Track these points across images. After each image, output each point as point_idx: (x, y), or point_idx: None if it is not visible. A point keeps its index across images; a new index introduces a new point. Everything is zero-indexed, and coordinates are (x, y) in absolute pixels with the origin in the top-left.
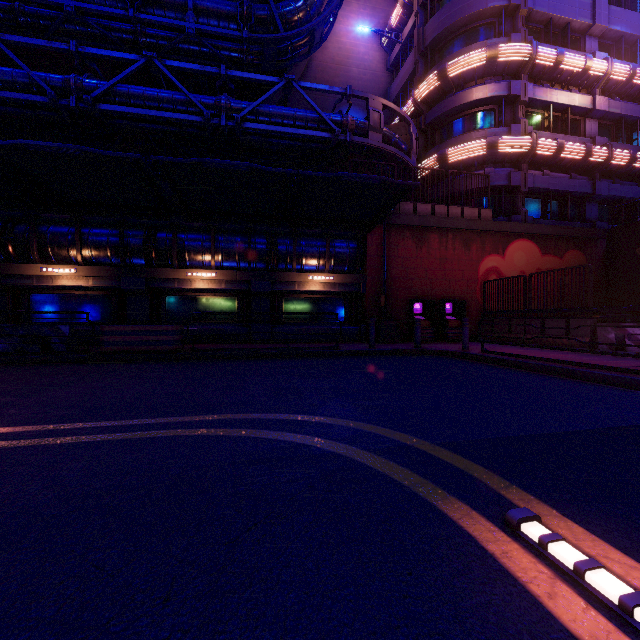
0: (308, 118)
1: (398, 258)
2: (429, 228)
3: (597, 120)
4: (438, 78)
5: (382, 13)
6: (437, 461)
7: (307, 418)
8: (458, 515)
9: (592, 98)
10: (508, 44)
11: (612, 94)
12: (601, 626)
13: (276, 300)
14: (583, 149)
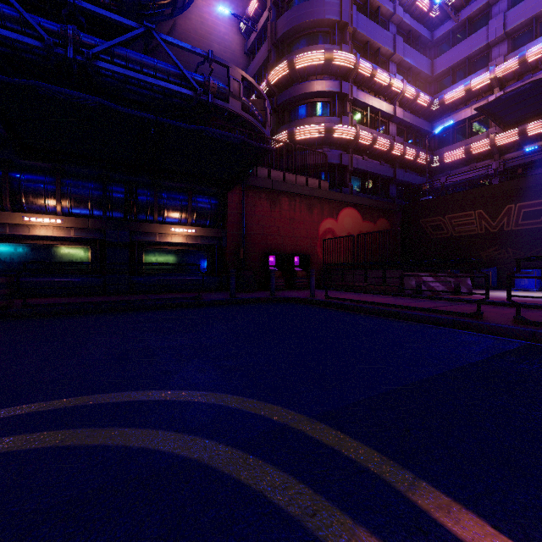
0: (170, 72)
1: (255, 216)
2: (281, 192)
3: (396, 124)
4: (287, 67)
5: (240, 2)
6: (322, 449)
7: (155, 395)
8: None
9: (394, 107)
10: (340, 51)
11: (405, 107)
12: None
13: (135, 251)
14: (389, 144)
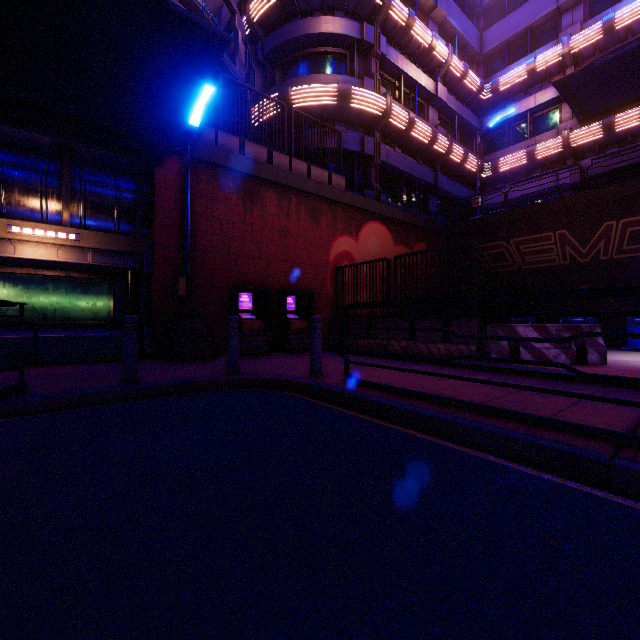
0: None
1: (214, 219)
2: (264, 182)
3: (438, 111)
4: None
5: None
6: None
7: None
8: None
9: (435, 84)
10: None
11: (448, 90)
12: None
13: None
14: (430, 133)
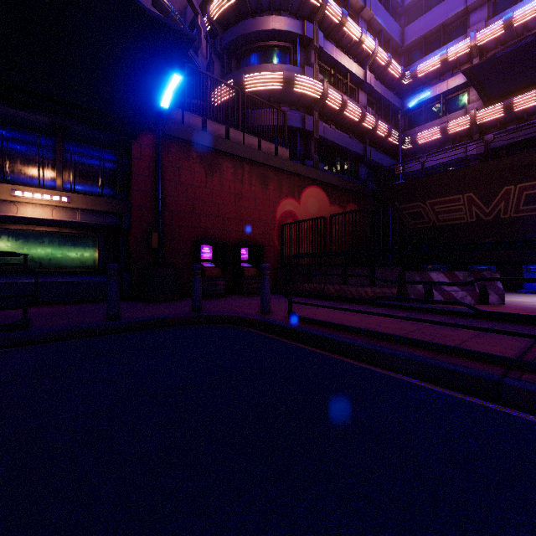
0: None
1: (181, 184)
2: (222, 153)
3: (366, 94)
4: None
5: None
6: None
7: None
8: None
9: (364, 71)
10: None
11: (375, 76)
12: None
13: None
14: (360, 112)
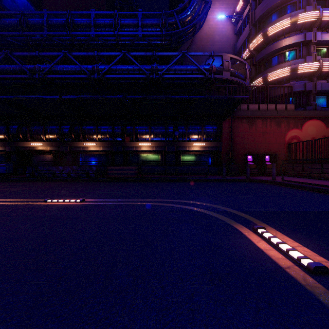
0: (192, 69)
1: (239, 133)
2: (256, 117)
3: None
4: (262, 37)
5: (232, 5)
6: (237, 215)
7: (190, 202)
8: (238, 227)
9: None
10: (304, 13)
11: None
12: (268, 247)
13: (177, 155)
14: None
